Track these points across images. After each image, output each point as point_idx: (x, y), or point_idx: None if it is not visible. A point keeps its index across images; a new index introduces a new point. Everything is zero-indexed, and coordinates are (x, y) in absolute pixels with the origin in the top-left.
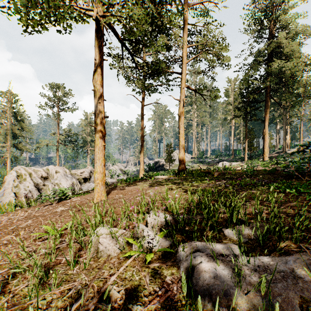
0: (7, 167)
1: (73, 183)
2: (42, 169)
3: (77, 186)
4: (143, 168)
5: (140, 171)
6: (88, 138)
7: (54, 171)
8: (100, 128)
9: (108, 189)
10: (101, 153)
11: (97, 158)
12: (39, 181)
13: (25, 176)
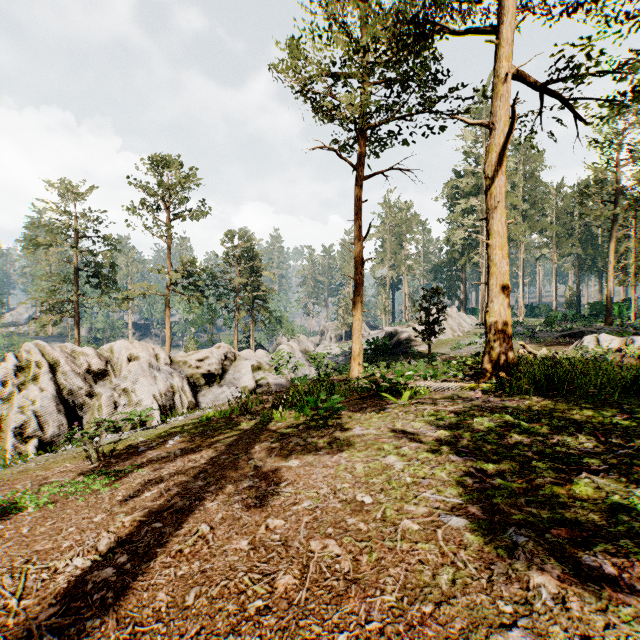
0: (80, 343)
1: (170, 389)
2: (92, 350)
3: (184, 397)
4: (359, 350)
5: (353, 358)
6: (234, 280)
7: (124, 356)
8: None
9: (217, 453)
10: None
11: None
12: (77, 384)
13: (37, 369)
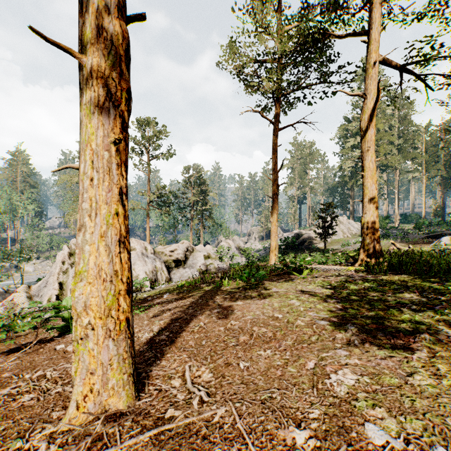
0: None
1: (154, 269)
2: None
3: (163, 274)
4: (276, 246)
5: (271, 251)
6: (190, 199)
7: None
8: (98, 56)
9: (196, 299)
10: (105, 183)
11: (86, 205)
12: None
13: None
